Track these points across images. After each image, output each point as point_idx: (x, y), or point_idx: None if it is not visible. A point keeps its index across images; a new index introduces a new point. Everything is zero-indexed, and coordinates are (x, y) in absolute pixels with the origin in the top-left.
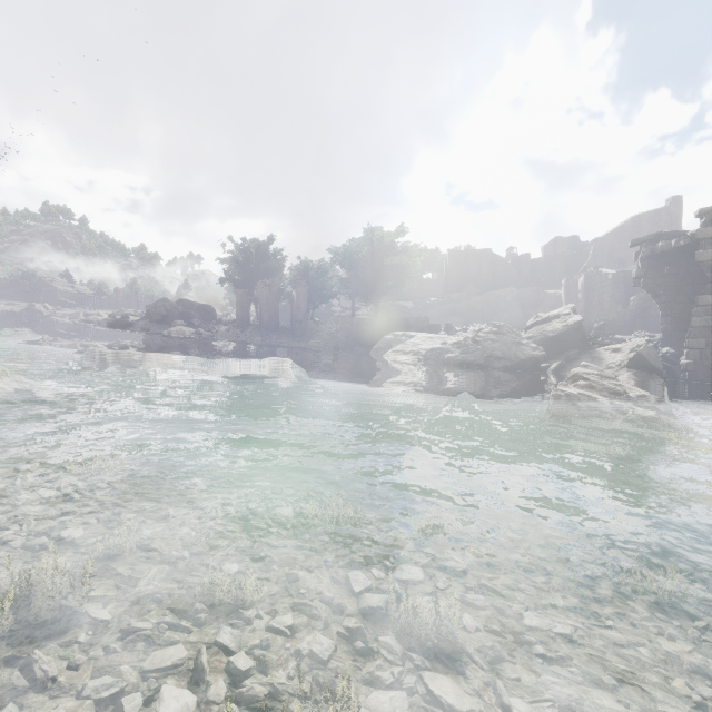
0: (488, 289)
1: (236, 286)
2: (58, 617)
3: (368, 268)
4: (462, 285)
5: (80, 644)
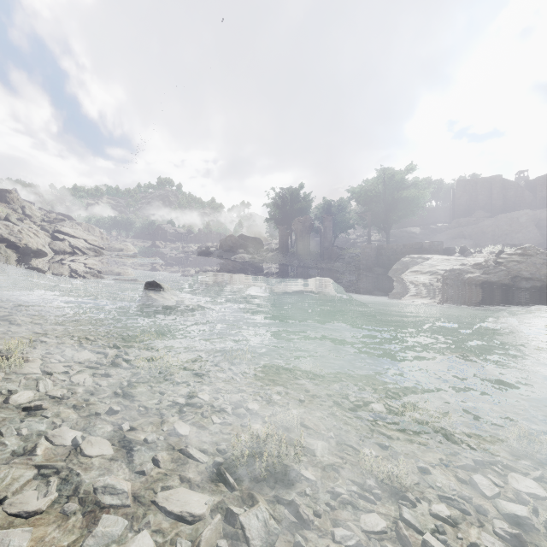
0: (499, 212)
1: (276, 223)
2: (284, 471)
3: (382, 202)
4: (470, 210)
5: (310, 496)
